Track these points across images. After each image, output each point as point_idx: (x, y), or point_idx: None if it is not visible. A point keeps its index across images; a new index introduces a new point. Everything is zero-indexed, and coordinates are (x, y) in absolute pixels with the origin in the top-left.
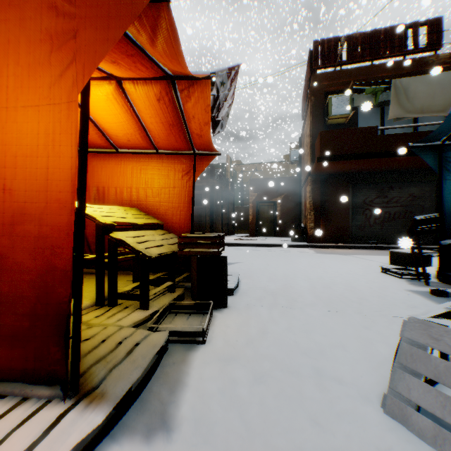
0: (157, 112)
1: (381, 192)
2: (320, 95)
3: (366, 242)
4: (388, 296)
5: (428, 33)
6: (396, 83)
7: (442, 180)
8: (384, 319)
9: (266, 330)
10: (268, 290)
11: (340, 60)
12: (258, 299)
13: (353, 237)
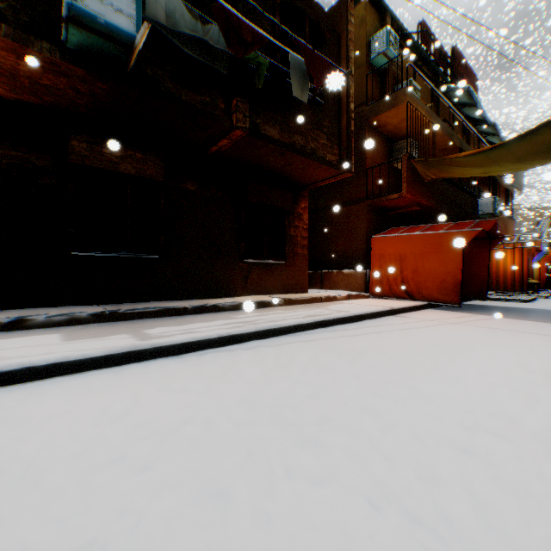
0: None
1: None
2: None
3: None
4: None
5: None
6: None
7: None
8: None
9: None
10: None
11: None
12: None
13: None
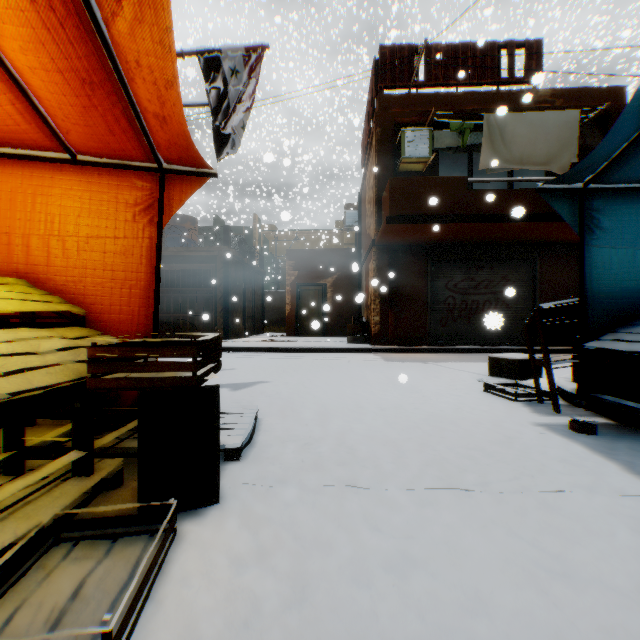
0: (38, 35)
1: (468, 272)
2: (390, 127)
3: (449, 342)
4: (514, 439)
5: (526, 58)
6: (490, 119)
7: (584, 245)
8: (532, 501)
9: (301, 573)
10: (311, 442)
11: (416, 80)
12: (291, 467)
13: (432, 336)
